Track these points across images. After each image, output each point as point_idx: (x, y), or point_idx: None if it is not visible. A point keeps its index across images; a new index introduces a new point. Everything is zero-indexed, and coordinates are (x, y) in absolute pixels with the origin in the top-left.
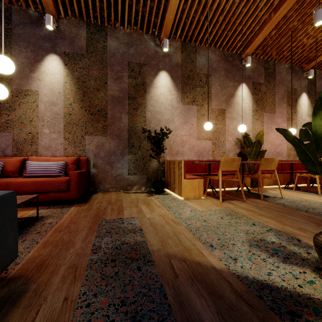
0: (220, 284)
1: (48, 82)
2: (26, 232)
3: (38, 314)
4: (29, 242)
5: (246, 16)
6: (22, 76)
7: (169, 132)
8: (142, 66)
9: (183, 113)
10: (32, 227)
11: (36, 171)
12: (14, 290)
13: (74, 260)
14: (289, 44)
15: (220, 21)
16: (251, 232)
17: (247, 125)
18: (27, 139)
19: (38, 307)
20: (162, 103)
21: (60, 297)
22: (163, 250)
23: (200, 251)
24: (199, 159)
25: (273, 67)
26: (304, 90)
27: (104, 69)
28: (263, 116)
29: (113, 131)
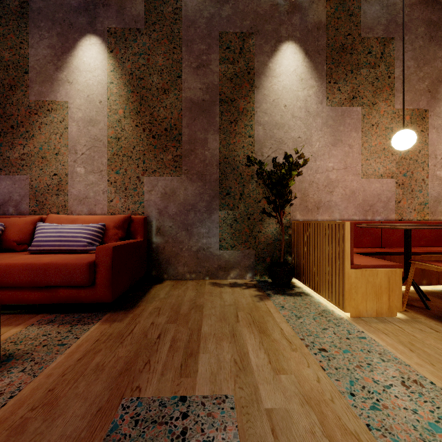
0: None
1: (83, 85)
2: None
3: None
4: None
5: None
6: (44, 78)
7: (303, 161)
8: (247, 37)
9: (331, 124)
10: None
11: (49, 242)
12: None
13: None
14: None
15: None
16: None
17: None
18: (51, 184)
19: None
20: (287, 106)
21: None
22: None
23: None
24: (366, 219)
25: None
26: None
27: (176, 51)
28: None
29: (192, 165)
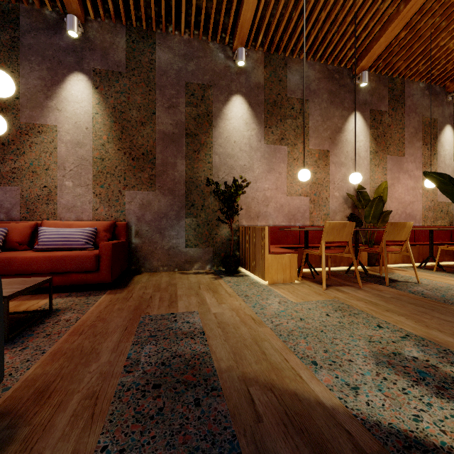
0: (333, 435)
1: (71, 113)
2: (30, 335)
3: None
4: (32, 352)
5: (362, 11)
6: (34, 105)
7: (246, 184)
8: (207, 88)
9: (267, 157)
10: (41, 326)
11: (53, 242)
12: None
13: (95, 385)
14: (425, 52)
15: (321, 20)
16: (377, 340)
17: (362, 173)
18: (41, 195)
19: None
20: (236, 142)
21: None
22: (237, 369)
23: (297, 373)
24: (290, 225)
25: (402, 87)
26: (448, 121)
27: (151, 93)
28: (386, 161)
29: (164, 183)
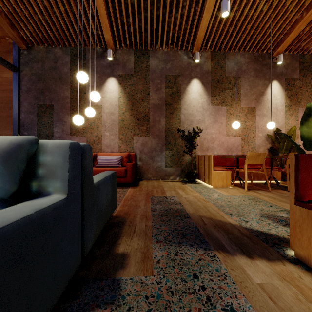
0: (232, 229)
1: (108, 98)
2: None
3: (136, 228)
4: None
5: (275, 20)
6: None
7: (200, 131)
8: (177, 77)
9: (213, 113)
10: None
11: (104, 163)
12: (120, 220)
13: (143, 213)
14: None
15: (248, 29)
16: (266, 210)
17: (279, 120)
18: (95, 140)
19: (135, 226)
20: (194, 106)
21: (143, 225)
22: (197, 213)
23: (222, 216)
24: (228, 154)
25: (310, 60)
26: None
27: (147, 83)
28: (297, 111)
29: (154, 131)
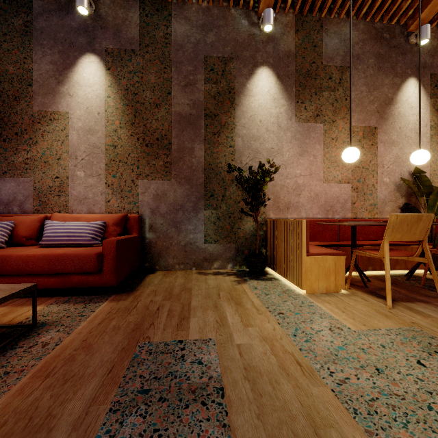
0: None
1: (83, 98)
2: None
3: None
4: None
5: None
6: (46, 91)
7: (275, 169)
8: (228, 61)
9: (299, 137)
10: (7, 354)
11: (58, 237)
12: None
13: None
14: None
15: None
16: None
17: None
18: (53, 186)
19: None
20: (262, 121)
21: None
22: None
23: None
24: (327, 217)
25: None
26: None
27: (166, 71)
28: None
29: (180, 171)
